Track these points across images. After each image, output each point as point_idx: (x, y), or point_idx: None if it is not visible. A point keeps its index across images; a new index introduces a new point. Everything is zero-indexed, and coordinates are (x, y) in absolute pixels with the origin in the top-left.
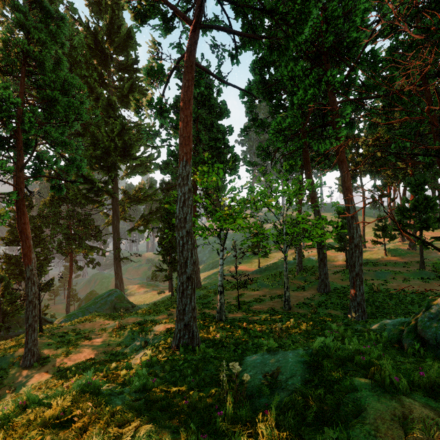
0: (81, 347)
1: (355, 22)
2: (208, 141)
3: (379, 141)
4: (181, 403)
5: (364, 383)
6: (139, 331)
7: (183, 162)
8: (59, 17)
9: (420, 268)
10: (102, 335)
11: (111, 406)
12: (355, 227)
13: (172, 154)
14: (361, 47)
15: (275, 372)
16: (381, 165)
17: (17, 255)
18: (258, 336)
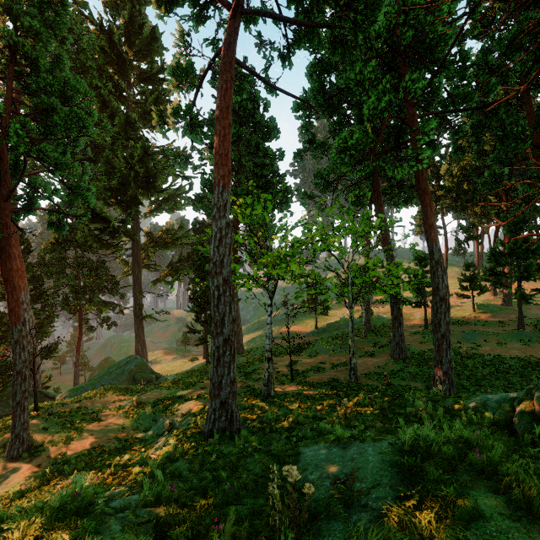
0: (87, 431)
1: (441, 11)
2: (253, 168)
3: (466, 170)
4: (209, 529)
5: (495, 503)
6: (163, 409)
7: (220, 188)
8: (59, 2)
9: (518, 328)
10: (114, 415)
11: (98, 539)
12: (441, 276)
13: (207, 183)
14: (447, 45)
15: (349, 478)
16: (468, 200)
17: None
18: (317, 417)
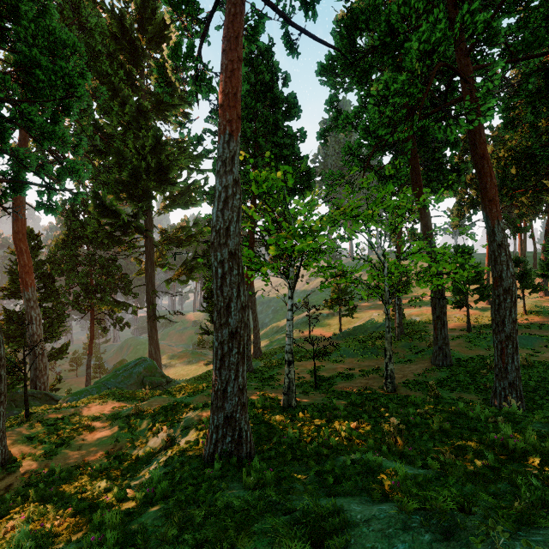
0: (75, 443)
1: None
2: (271, 149)
3: (516, 151)
4: None
5: None
6: (164, 419)
7: (225, 136)
8: None
9: None
10: (110, 425)
11: None
12: (505, 262)
13: None
14: None
15: None
16: (515, 187)
17: (21, 311)
18: (354, 438)
